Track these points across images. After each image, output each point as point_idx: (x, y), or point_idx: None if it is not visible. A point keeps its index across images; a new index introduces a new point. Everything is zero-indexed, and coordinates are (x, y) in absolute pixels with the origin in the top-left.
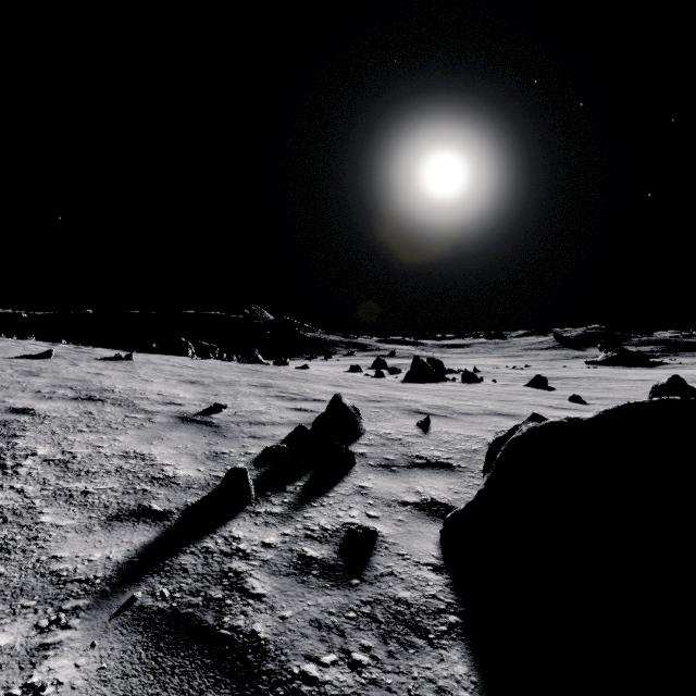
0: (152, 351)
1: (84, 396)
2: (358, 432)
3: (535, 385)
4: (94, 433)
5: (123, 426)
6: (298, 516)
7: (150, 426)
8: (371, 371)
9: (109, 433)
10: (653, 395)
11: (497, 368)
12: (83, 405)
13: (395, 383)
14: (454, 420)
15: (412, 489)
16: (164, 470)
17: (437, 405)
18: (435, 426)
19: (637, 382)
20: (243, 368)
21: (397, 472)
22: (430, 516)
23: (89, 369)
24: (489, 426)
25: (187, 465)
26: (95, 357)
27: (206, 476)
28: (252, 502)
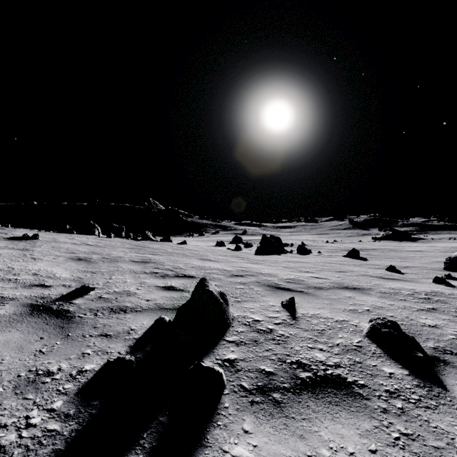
0: (66, 231)
1: None
2: (225, 323)
3: (351, 256)
4: None
5: None
6: None
7: None
8: (231, 245)
9: None
10: (447, 265)
11: (316, 242)
12: None
13: (250, 255)
14: (313, 297)
15: None
16: None
17: (291, 278)
18: (300, 307)
19: (416, 252)
20: (133, 244)
21: (283, 406)
22: None
23: None
24: (349, 305)
25: None
26: (5, 236)
27: None
28: None
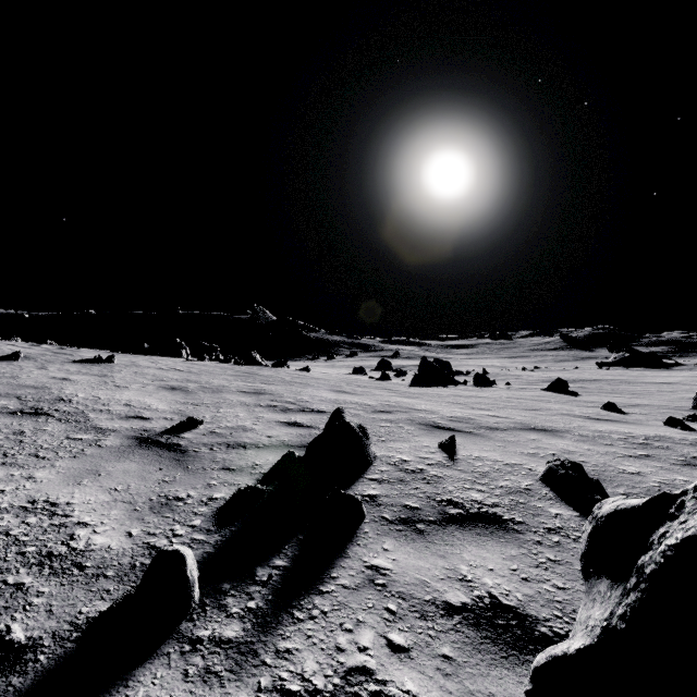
0: (144, 352)
1: (28, 408)
2: (366, 461)
3: (555, 389)
4: (5, 466)
5: (54, 454)
6: (267, 648)
7: (92, 453)
8: (375, 373)
9: (28, 466)
10: None
11: (506, 369)
12: (19, 421)
13: (403, 387)
14: (482, 438)
15: (455, 574)
16: (74, 536)
17: (457, 416)
18: (462, 449)
19: (662, 385)
20: (237, 370)
21: (426, 534)
22: (497, 643)
23: (57, 373)
24: (530, 448)
25: (115, 525)
26: (72, 359)
27: (135, 548)
28: (194, 612)
